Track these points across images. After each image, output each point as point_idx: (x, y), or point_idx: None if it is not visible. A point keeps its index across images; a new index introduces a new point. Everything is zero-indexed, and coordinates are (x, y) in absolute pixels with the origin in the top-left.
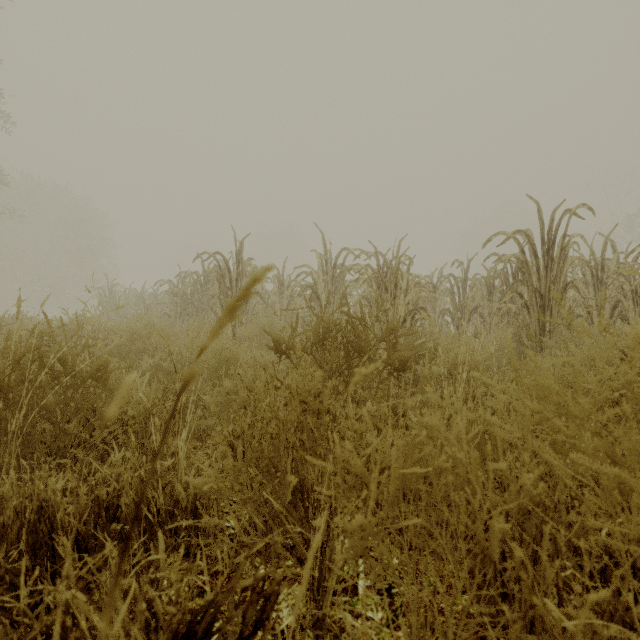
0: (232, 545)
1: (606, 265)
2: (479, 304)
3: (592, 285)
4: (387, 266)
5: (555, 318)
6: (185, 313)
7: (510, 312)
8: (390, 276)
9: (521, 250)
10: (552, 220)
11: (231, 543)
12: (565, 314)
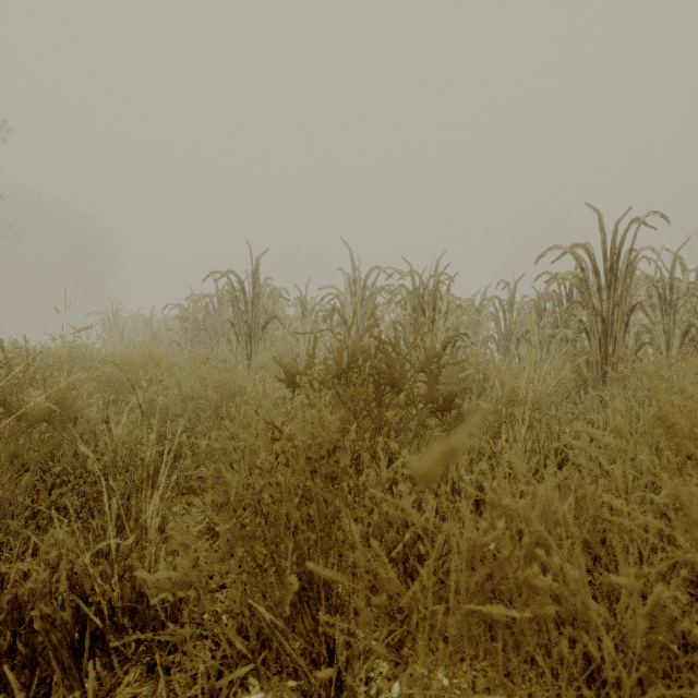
0: (212, 662)
1: (674, 285)
2: (528, 330)
3: (659, 308)
4: (424, 286)
5: (620, 345)
6: (196, 340)
7: (564, 339)
8: (428, 297)
9: (580, 266)
10: (616, 232)
11: (210, 660)
12: (630, 341)
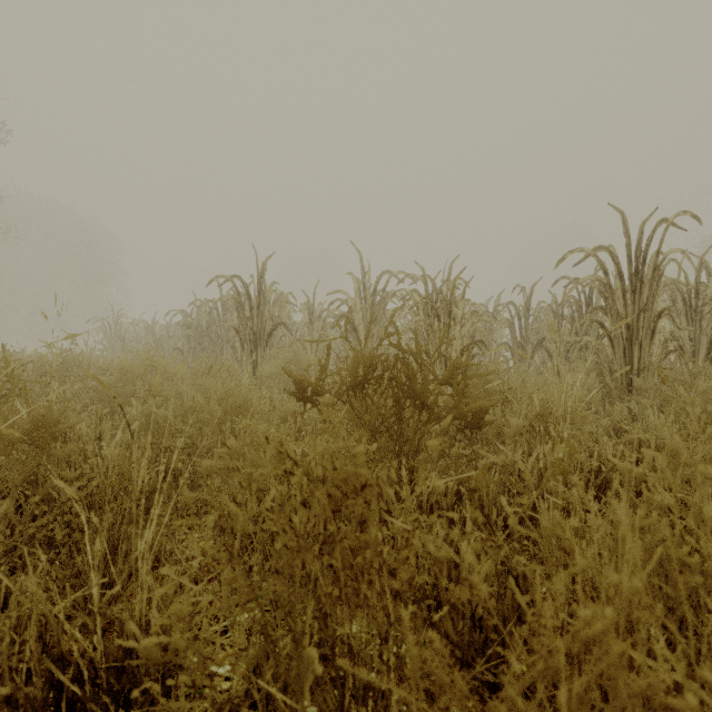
0: None
1: (699, 290)
2: (544, 337)
3: (684, 314)
4: (437, 291)
5: (646, 353)
6: (200, 348)
7: (583, 346)
8: (443, 302)
9: (603, 270)
10: (641, 233)
11: None
12: (655, 348)
